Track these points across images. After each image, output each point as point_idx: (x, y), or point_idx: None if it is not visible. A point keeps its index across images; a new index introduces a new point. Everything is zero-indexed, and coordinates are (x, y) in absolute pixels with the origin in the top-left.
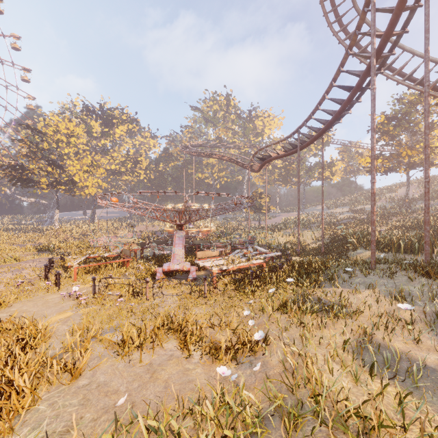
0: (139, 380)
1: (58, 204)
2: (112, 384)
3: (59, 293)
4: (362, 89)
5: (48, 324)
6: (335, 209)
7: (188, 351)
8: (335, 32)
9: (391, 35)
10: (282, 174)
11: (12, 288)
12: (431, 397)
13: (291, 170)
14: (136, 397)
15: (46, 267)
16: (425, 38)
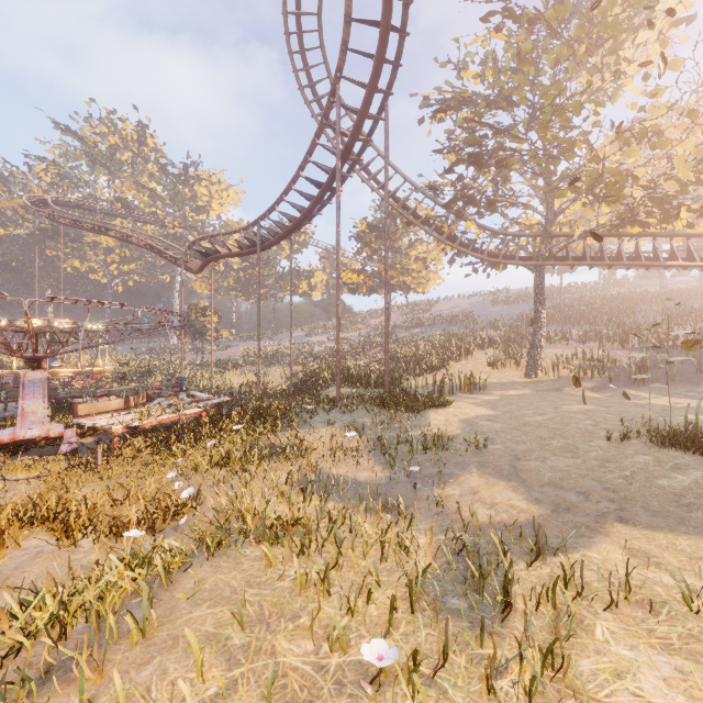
0: None
1: None
2: None
3: None
4: (333, 190)
5: None
6: (315, 337)
7: (73, 537)
8: (307, 100)
9: (357, 140)
10: (241, 281)
11: None
12: (351, 501)
13: (254, 276)
14: None
15: None
16: (385, 156)
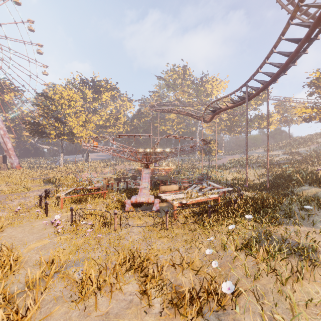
0: None
1: (62, 149)
2: None
3: (46, 219)
4: (310, 40)
5: (19, 255)
6: (272, 152)
7: (148, 299)
8: None
9: None
10: (227, 125)
11: (11, 214)
12: None
13: (234, 122)
14: None
15: (40, 197)
16: None
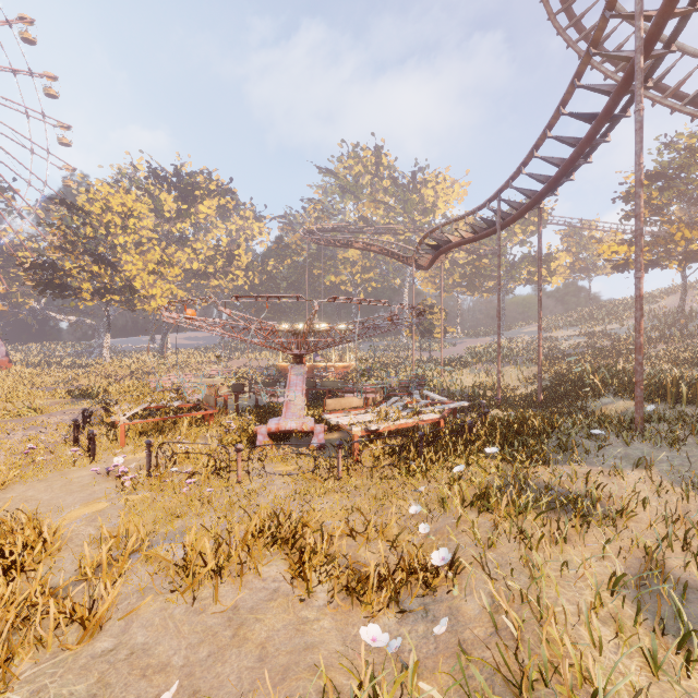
0: (212, 641)
1: (109, 324)
2: (158, 651)
3: (93, 467)
4: (613, 119)
5: (58, 526)
6: (556, 332)
7: (306, 584)
8: (560, 28)
9: (670, 16)
10: (466, 275)
11: (17, 458)
12: None
13: (481, 268)
14: (202, 679)
15: (76, 423)
16: None
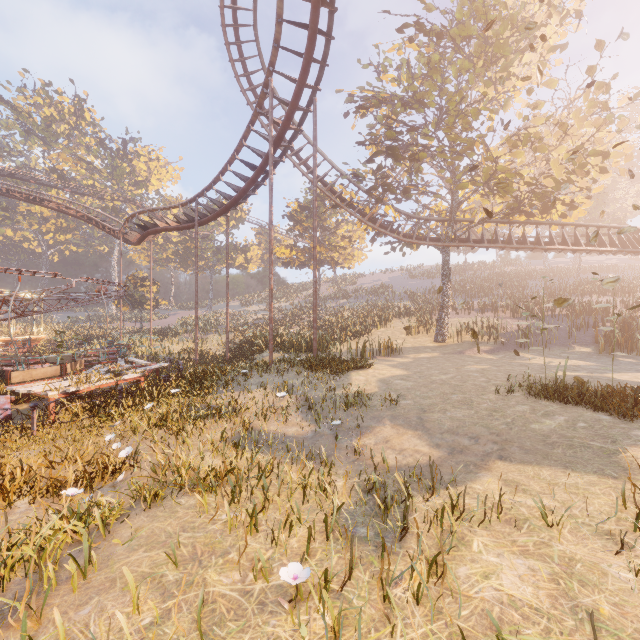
0: None
1: None
2: None
3: None
4: (266, 173)
5: None
6: (251, 307)
7: (8, 499)
8: (243, 89)
9: (288, 128)
10: (179, 253)
11: None
12: (280, 453)
13: (193, 249)
14: None
15: None
16: (314, 145)
